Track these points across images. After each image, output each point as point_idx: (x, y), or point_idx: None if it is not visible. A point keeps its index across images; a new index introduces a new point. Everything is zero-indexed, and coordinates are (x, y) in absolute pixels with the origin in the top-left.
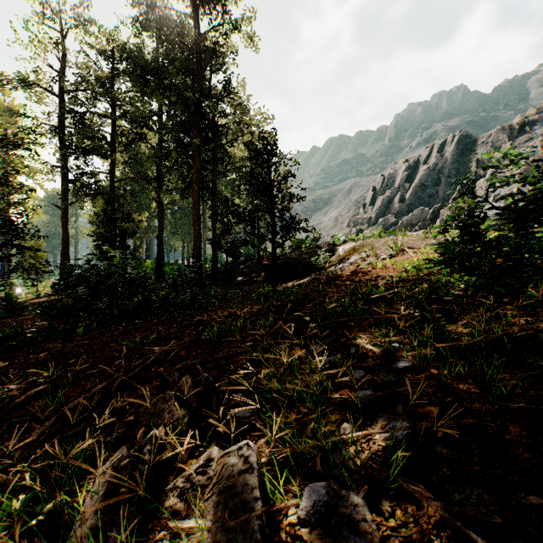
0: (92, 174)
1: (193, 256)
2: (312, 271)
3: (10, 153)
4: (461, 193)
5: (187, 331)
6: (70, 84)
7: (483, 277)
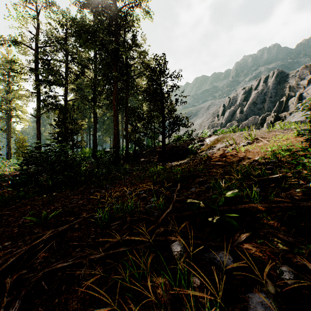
0: (54, 96)
1: (114, 145)
2: (189, 155)
3: (11, 87)
4: None
5: (88, 205)
6: (41, 43)
7: None
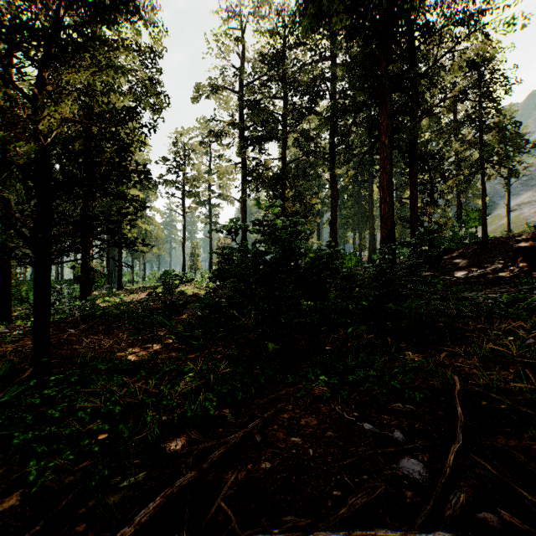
0: (265, 163)
1: (382, 240)
2: None
3: None
4: None
5: None
6: (248, 76)
7: None
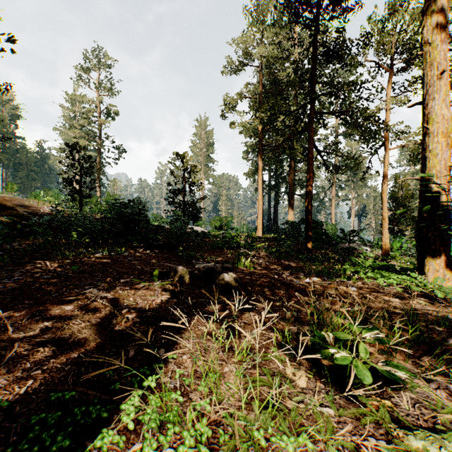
0: None
1: None
2: None
3: None
4: None
5: None
6: None
7: None
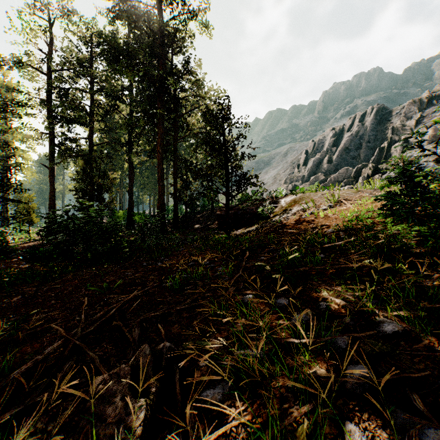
0: (74, 139)
1: (158, 207)
2: (259, 220)
3: (8, 123)
4: (409, 147)
5: (150, 276)
6: (56, 65)
7: (434, 226)
